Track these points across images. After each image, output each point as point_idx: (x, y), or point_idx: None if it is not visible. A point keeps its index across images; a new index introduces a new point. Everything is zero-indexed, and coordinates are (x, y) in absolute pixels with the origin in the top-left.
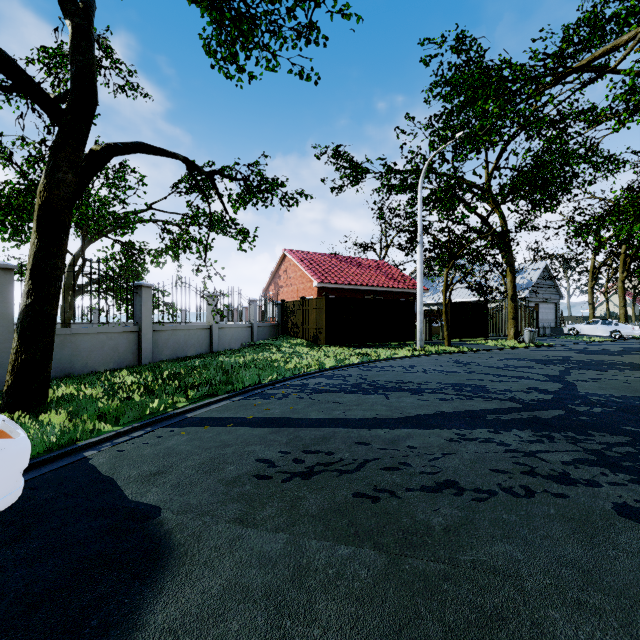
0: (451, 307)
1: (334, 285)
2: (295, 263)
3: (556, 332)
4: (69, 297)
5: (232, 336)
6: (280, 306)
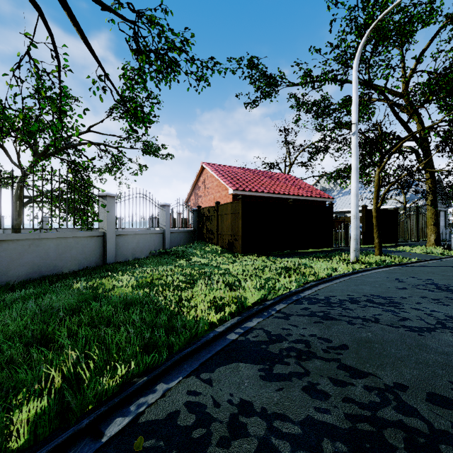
0: (366, 213)
1: (248, 192)
2: (212, 174)
3: (450, 237)
4: (17, 206)
5: (137, 244)
6: (196, 212)
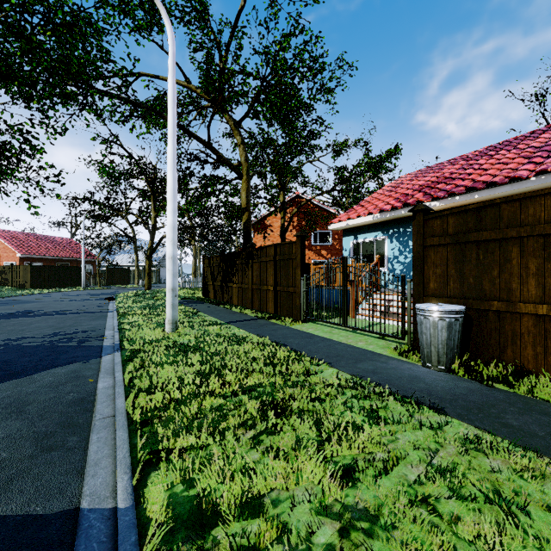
0: (108, 270)
1: (33, 256)
2: None
3: None
4: None
5: None
6: None
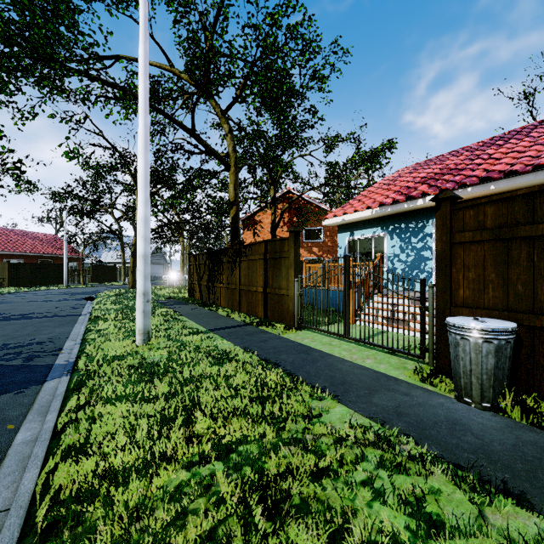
0: (93, 267)
1: (13, 252)
2: None
3: (161, 279)
4: None
5: None
6: None
